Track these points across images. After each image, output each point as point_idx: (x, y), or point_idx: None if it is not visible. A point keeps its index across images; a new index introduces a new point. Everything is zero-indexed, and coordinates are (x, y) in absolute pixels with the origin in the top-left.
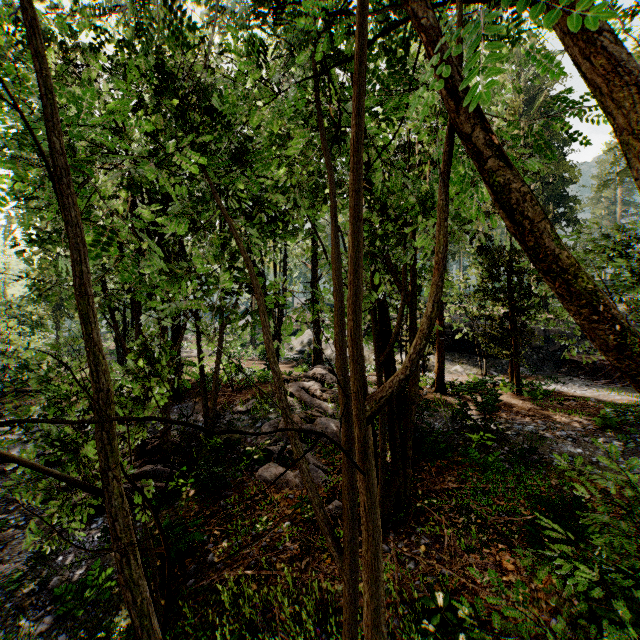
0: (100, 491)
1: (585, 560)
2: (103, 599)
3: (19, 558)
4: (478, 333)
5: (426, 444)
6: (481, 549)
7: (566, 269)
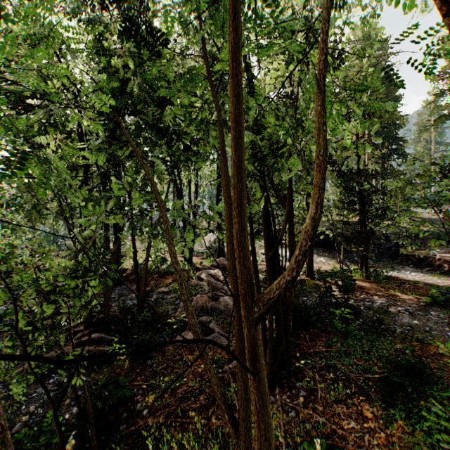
0: None
1: (427, 410)
2: (54, 441)
3: None
4: (337, 234)
5: (301, 317)
6: (346, 400)
7: None
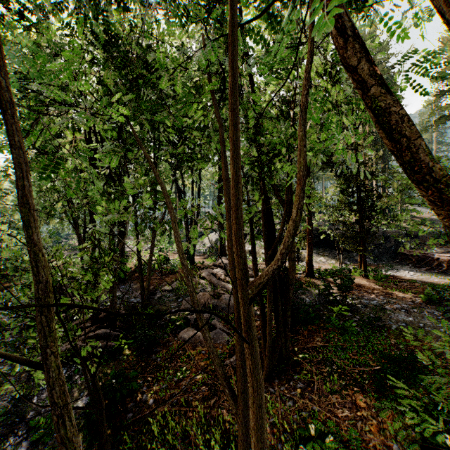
0: (42, 365)
1: (417, 400)
2: None
3: (5, 398)
4: (337, 234)
5: (300, 314)
6: (341, 391)
7: (428, 182)
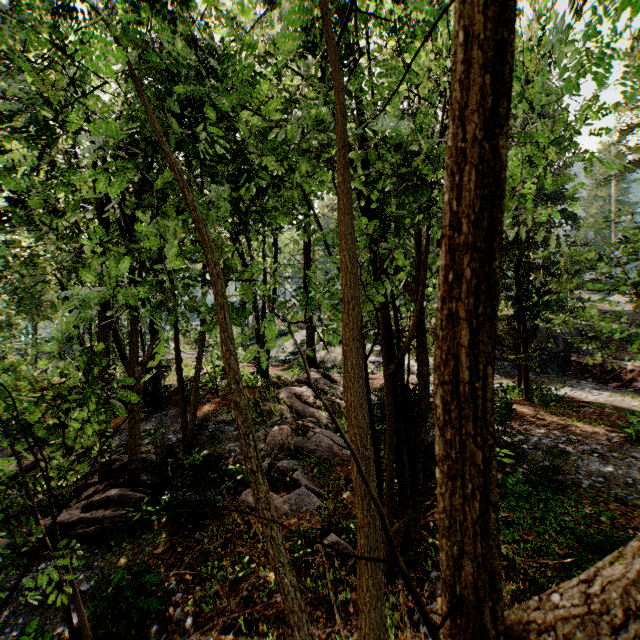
0: None
1: None
2: None
3: None
4: None
5: (434, 462)
6: (513, 604)
7: None
